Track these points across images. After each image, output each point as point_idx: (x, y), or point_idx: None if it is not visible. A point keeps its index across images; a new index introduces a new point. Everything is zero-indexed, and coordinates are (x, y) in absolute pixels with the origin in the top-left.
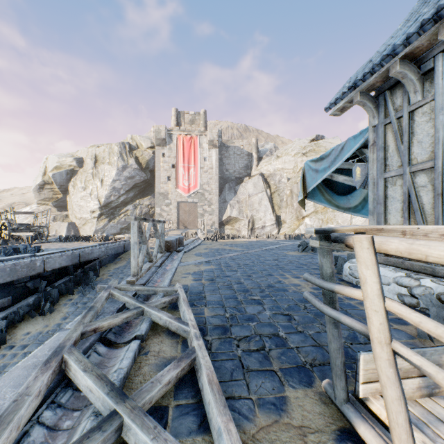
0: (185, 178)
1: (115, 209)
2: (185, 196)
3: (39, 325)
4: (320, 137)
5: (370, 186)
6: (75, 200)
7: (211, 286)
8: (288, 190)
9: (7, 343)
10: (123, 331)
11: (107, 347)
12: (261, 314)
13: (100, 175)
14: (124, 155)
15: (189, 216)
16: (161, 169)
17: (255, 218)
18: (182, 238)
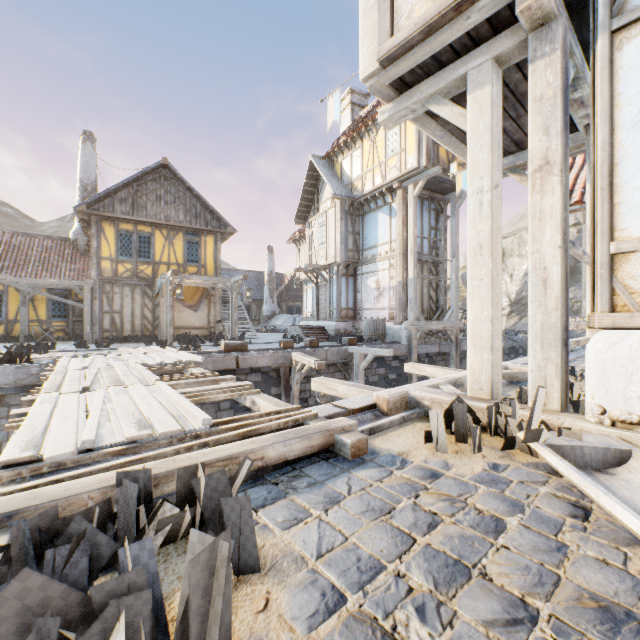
0: None
1: (526, 305)
2: None
3: None
4: None
5: None
6: None
7: None
8: None
9: None
10: None
11: None
12: None
13: (509, 270)
14: None
15: None
16: None
17: None
18: None
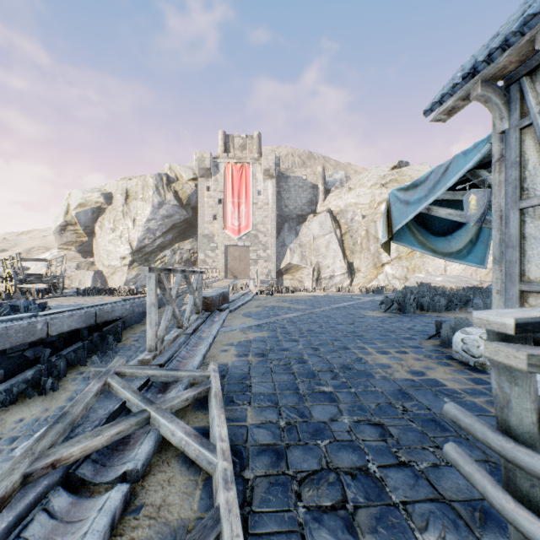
0: (235, 216)
1: (150, 254)
2: (235, 239)
3: (37, 408)
4: (404, 164)
5: (494, 222)
6: (103, 244)
7: (260, 366)
8: (363, 230)
9: None
10: (111, 455)
11: (73, 496)
12: (335, 422)
13: (132, 214)
14: (161, 189)
15: (240, 263)
16: (206, 206)
17: (322, 265)
18: (227, 292)
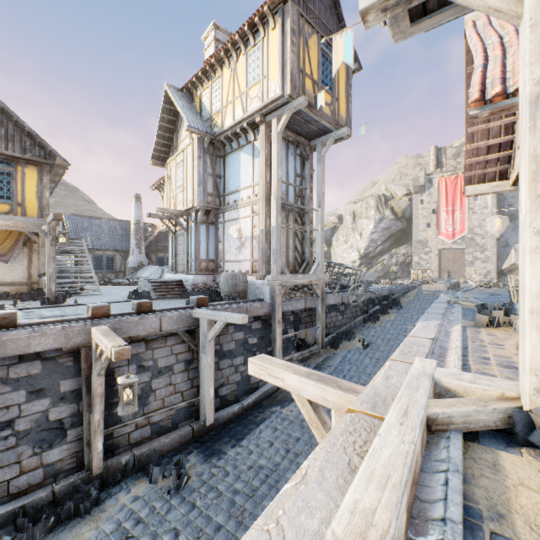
0: (448, 223)
1: (372, 259)
2: (448, 243)
3: (386, 317)
4: None
5: None
6: (338, 252)
7: (482, 300)
8: None
9: (379, 321)
10: None
11: None
12: None
13: (359, 229)
14: (380, 208)
15: (453, 264)
16: (419, 217)
17: None
18: (458, 283)
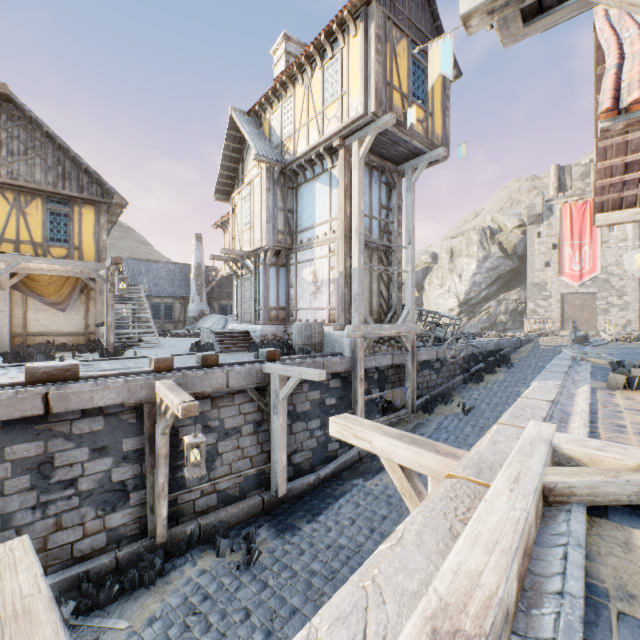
0: (574, 261)
1: (474, 306)
2: (574, 285)
3: (493, 377)
4: None
5: None
6: (432, 299)
7: (619, 356)
8: None
9: (484, 381)
10: None
11: None
12: None
13: (458, 270)
14: (484, 244)
15: (581, 312)
16: (535, 253)
17: None
18: (586, 335)
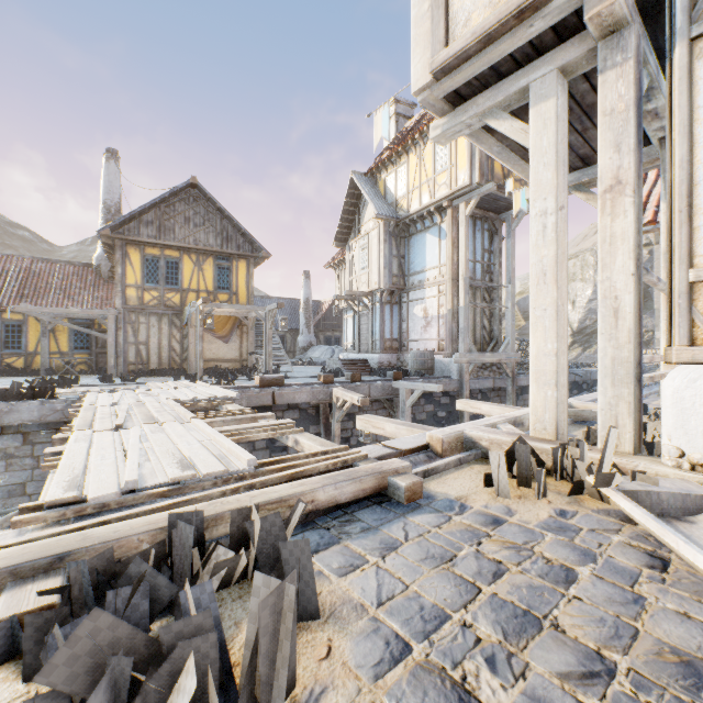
0: None
1: (590, 335)
2: None
3: None
4: None
5: None
6: None
7: None
8: None
9: None
10: None
11: None
12: None
13: (570, 296)
14: None
15: None
16: None
17: None
18: None
